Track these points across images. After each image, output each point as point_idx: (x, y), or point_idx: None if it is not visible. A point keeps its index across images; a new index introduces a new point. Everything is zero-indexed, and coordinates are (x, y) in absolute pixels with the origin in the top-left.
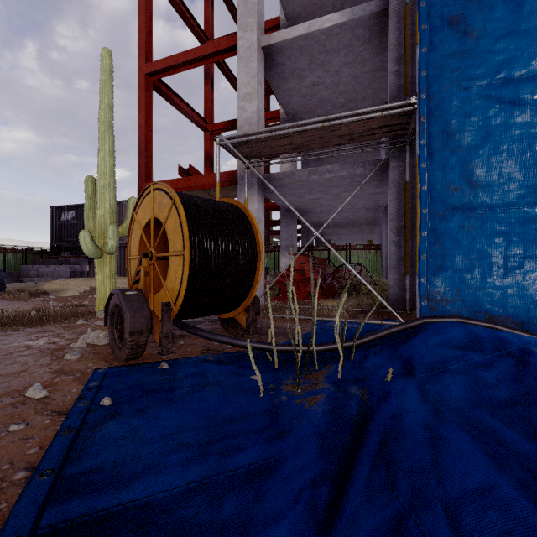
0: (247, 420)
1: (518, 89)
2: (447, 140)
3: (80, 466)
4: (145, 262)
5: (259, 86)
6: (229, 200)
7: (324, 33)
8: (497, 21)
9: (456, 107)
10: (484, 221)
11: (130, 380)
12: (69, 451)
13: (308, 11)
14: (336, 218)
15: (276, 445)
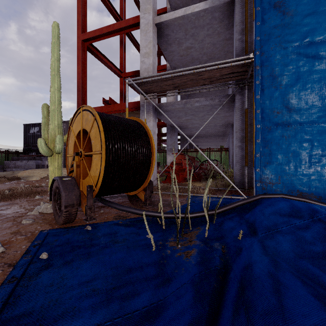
0: (143, 270)
1: (318, 48)
2: (273, 81)
3: (15, 311)
4: (77, 158)
5: (154, 48)
6: (133, 118)
7: (194, 15)
8: (304, 5)
9: (278, 60)
10: (296, 133)
11: (64, 239)
12: (9, 298)
13: (184, 3)
14: (201, 132)
15: (163, 290)
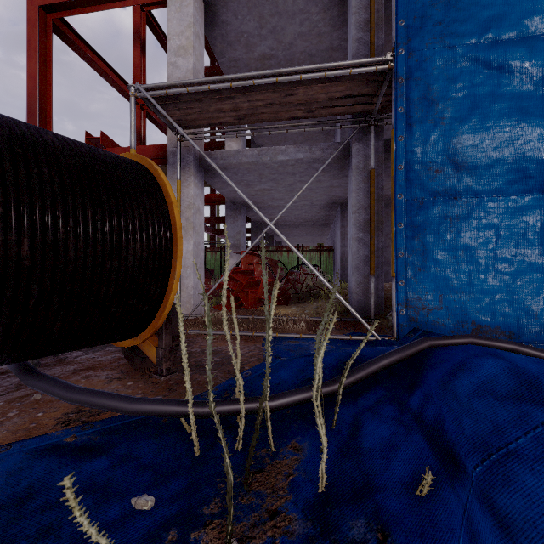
0: None
1: (508, 53)
2: (429, 109)
3: None
4: None
5: (197, 41)
6: (130, 155)
7: None
8: None
9: (438, 69)
10: (470, 211)
11: None
12: None
13: None
14: (289, 216)
15: None
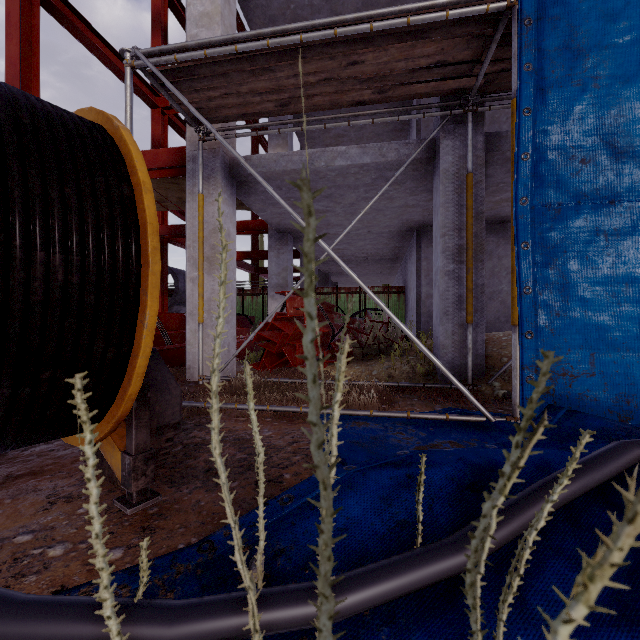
0: None
1: None
2: (572, 65)
3: None
4: None
5: (226, 6)
6: (81, 112)
7: None
8: None
9: (588, 2)
10: None
11: None
12: None
13: None
14: (348, 249)
15: None
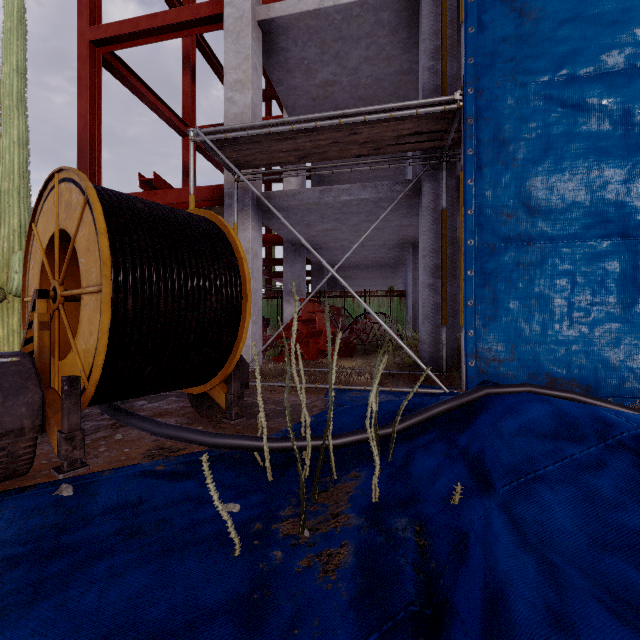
0: (195, 638)
1: (584, 90)
2: (500, 150)
3: None
4: (42, 305)
5: (254, 73)
6: (200, 211)
7: (340, 11)
8: (559, 1)
9: (510, 108)
10: (544, 258)
11: None
12: None
13: None
14: (354, 257)
15: None
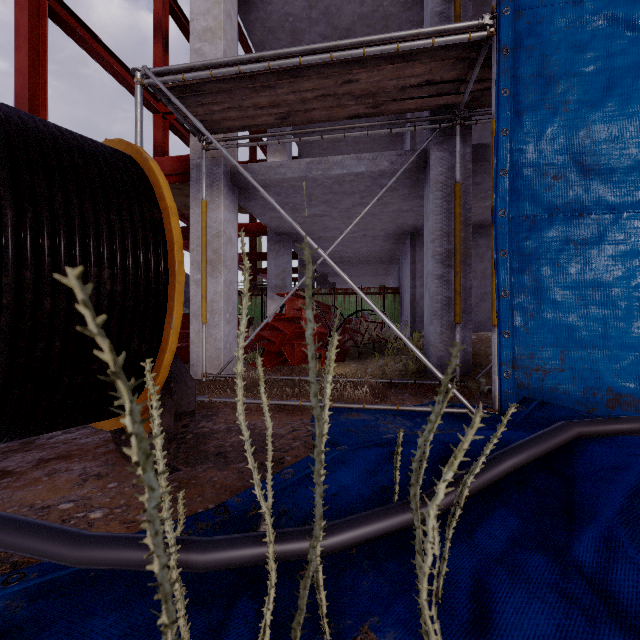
0: None
1: None
2: (545, 90)
3: None
4: None
5: (228, 22)
6: (112, 142)
7: None
8: None
9: (559, 34)
10: (605, 233)
11: None
12: None
13: None
14: (345, 251)
15: None
